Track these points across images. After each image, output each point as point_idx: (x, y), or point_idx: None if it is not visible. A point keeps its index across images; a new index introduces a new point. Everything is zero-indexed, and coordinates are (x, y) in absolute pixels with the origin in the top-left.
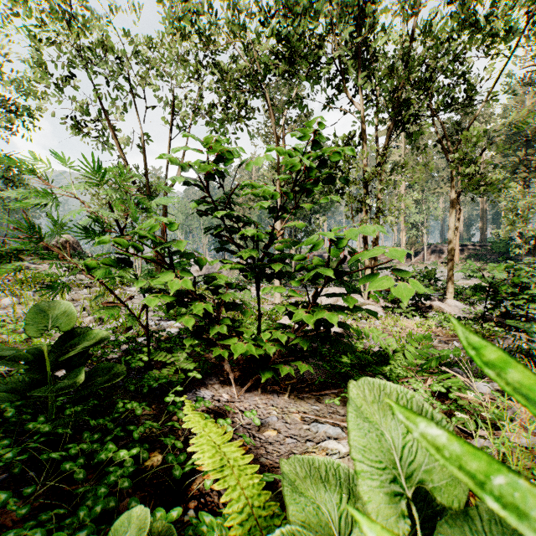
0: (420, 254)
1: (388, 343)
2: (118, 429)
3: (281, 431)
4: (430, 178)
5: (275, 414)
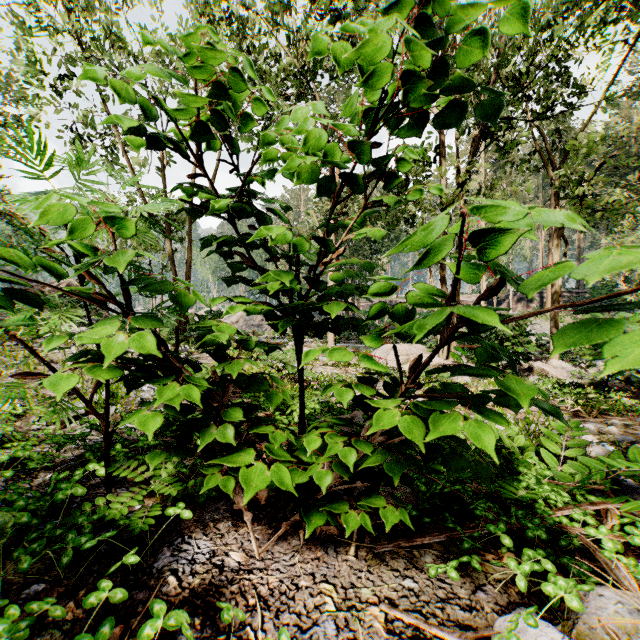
0: (504, 302)
1: (510, 435)
2: None
3: None
4: None
5: (330, 609)
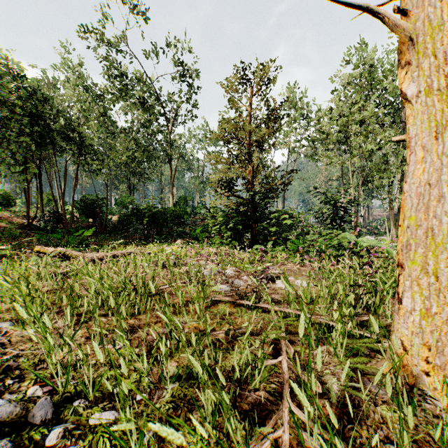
0: None
1: None
2: None
3: None
4: None
5: None
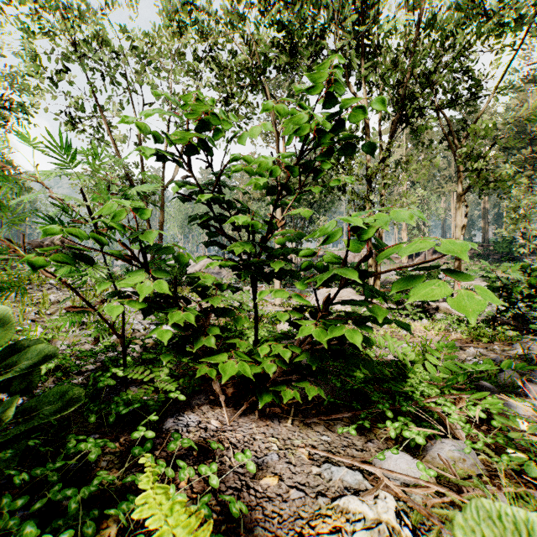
0: (422, 254)
1: (405, 353)
2: (56, 488)
3: (284, 478)
4: (431, 178)
5: (275, 449)
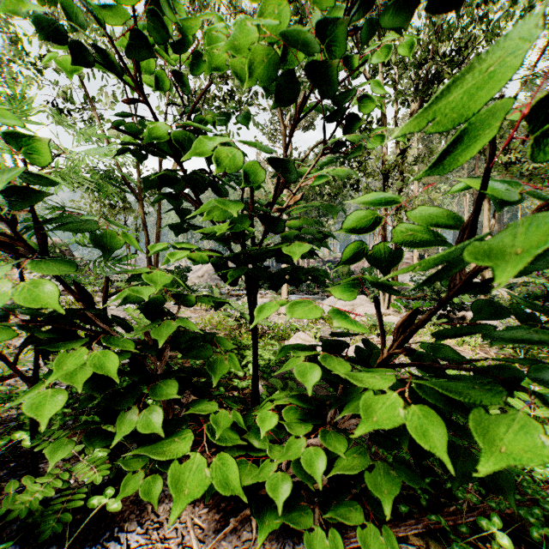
0: None
1: None
2: None
3: None
4: (443, 180)
5: None
